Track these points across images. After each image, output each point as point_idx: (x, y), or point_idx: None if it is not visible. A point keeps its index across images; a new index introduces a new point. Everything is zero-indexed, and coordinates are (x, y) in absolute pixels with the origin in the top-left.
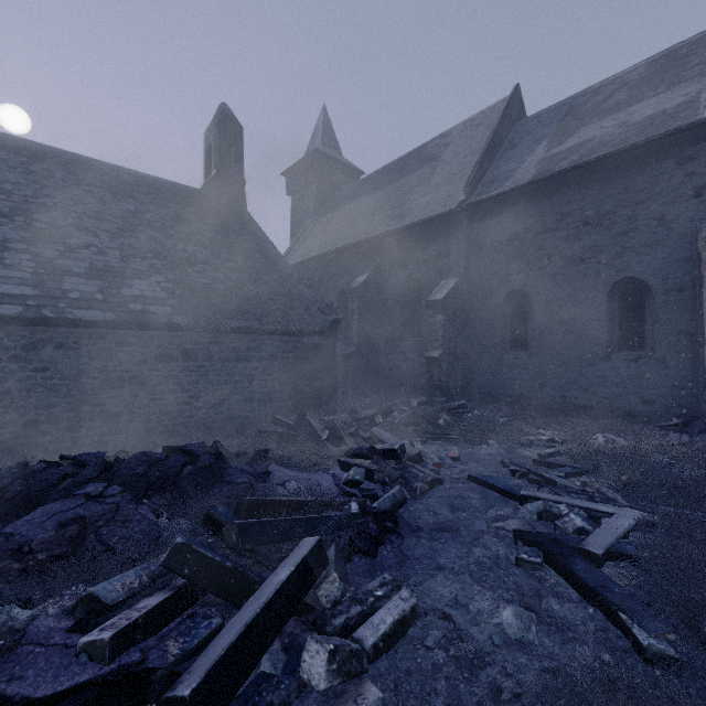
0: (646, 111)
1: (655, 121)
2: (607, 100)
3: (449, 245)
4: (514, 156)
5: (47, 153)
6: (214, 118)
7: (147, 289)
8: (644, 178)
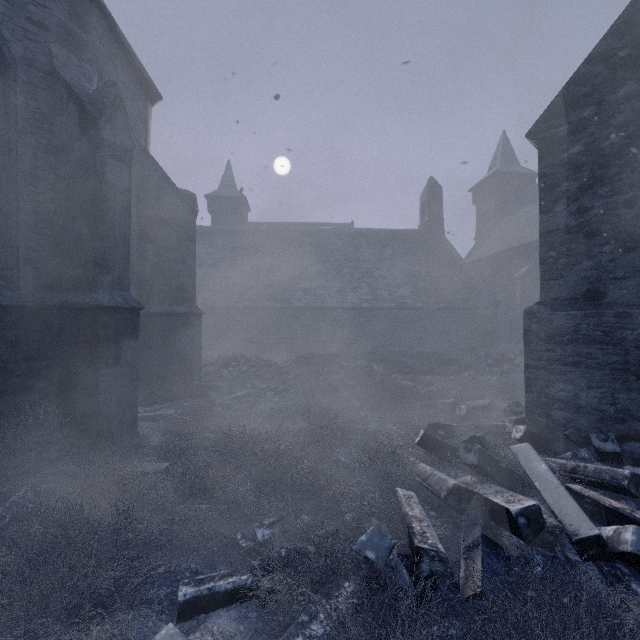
0: None
1: None
2: None
3: None
4: None
5: (356, 233)
6: (426, 189)
7: (403, 292)
8: None
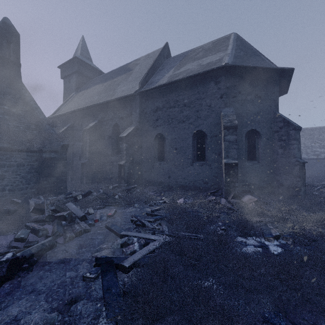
0: (207, 61)
1: (209, 65)
2: (197, 55)
3: (132, 110)
4: (162, 73)
5: None
6: None
7: None
8: (204, 88)
